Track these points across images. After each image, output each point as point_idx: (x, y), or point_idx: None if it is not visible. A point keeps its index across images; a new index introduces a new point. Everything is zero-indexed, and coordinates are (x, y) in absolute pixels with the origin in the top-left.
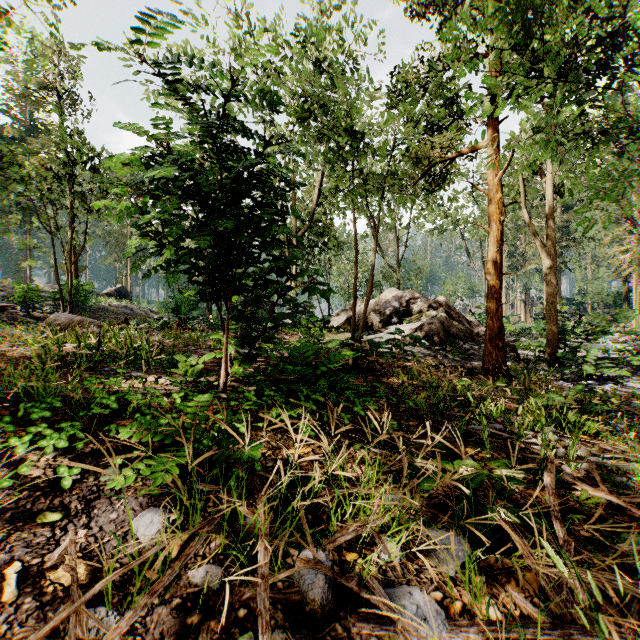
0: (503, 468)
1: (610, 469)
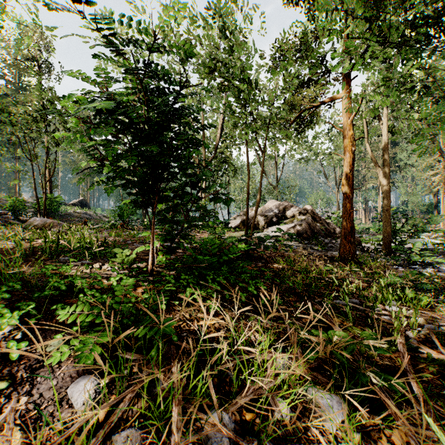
0: (369, 339)
1: (444, 335)
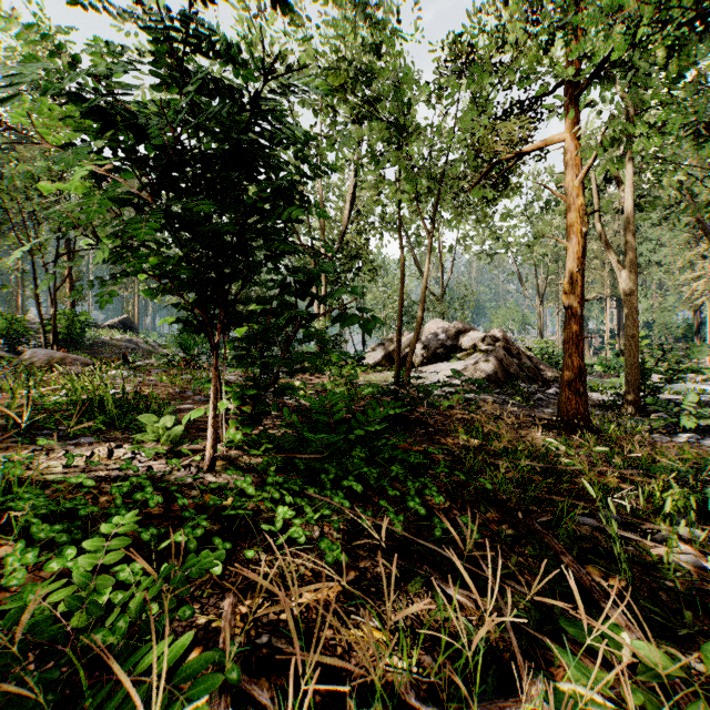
0: None
1: None
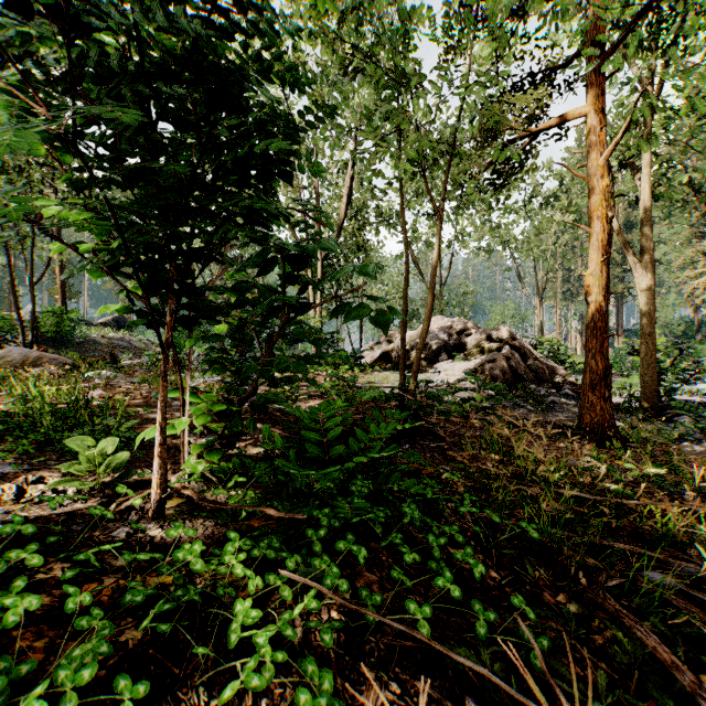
0: None
1: None
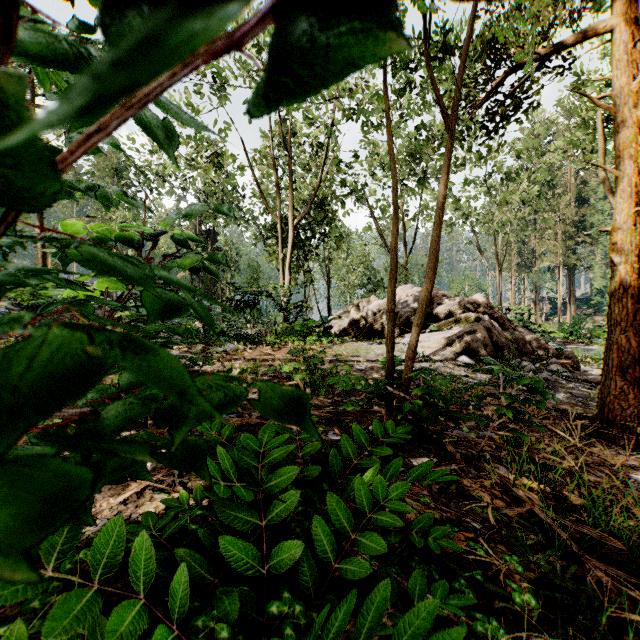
0: None
1: None
